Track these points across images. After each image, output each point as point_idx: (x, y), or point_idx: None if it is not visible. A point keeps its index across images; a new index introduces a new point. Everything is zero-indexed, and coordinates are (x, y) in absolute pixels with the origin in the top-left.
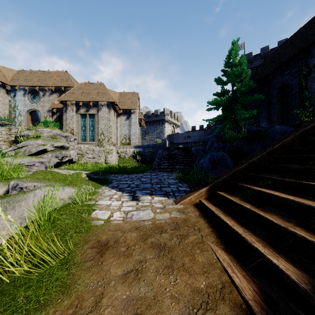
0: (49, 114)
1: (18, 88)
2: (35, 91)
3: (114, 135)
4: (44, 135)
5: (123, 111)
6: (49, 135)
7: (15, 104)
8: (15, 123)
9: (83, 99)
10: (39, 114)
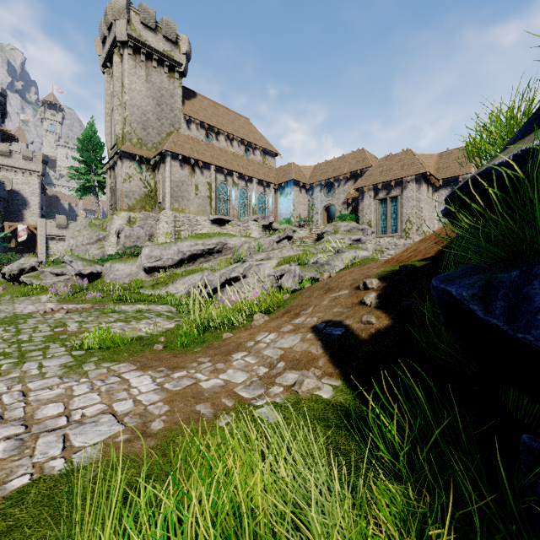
0: (344, 207)
1: (316, 185)
2: (330, 183)
3: (428, 220)
4: (341, 230)
5: (444, 182)
6: (346, 229)
7: (313, 202)
8: (313, 222)
9: (382, 179)
10: (333, 209)
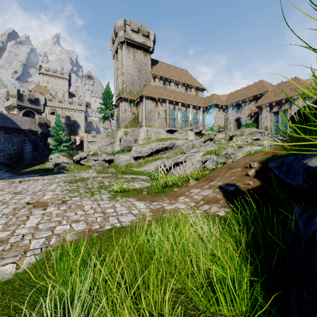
0: (248, 118)
1: (229, 106)
2: (239, 104)
3: None
4: (246, 133)
5: None
6: (249, 132)
7: (227, 116)
8: (227, 129)
9: (275, 99)
10: (241, 120)
